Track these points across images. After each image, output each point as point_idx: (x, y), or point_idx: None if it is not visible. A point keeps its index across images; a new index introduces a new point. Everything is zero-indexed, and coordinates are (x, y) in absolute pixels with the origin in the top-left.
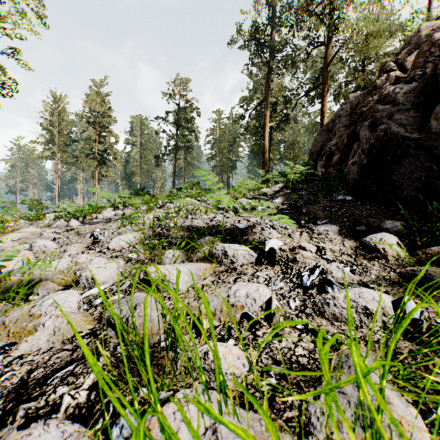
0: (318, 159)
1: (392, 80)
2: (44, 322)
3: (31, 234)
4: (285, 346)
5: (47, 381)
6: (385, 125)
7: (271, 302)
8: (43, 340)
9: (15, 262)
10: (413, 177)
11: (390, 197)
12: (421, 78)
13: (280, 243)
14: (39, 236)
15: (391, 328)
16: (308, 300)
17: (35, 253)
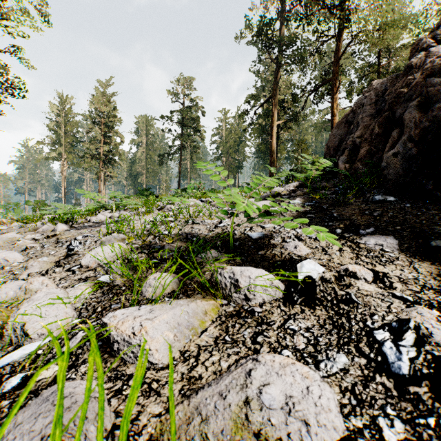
0: (337, 154)
1: (433, 56)
2: None
3: (9, 241)
4: None
5: None
6: None
7: None
8: None
9: None
10: None
11: None
12: None
13: (321, 268)
14: (14, 244)
15: None
16: (421, 420)
17: None
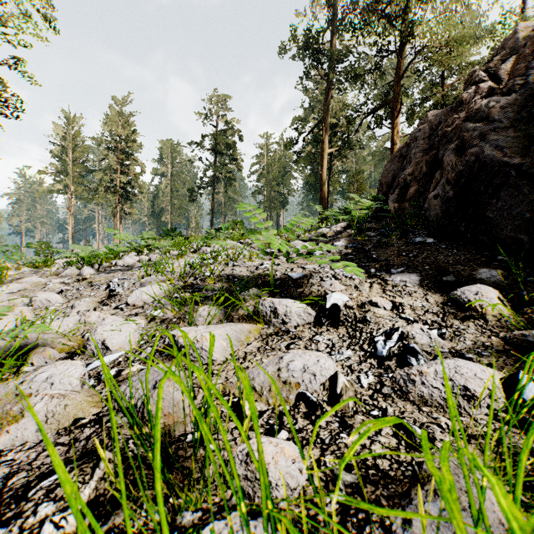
0: (389, 192)
1: (482, 93)
2: (34, 405)
3: (34, 285)
4: None
5: (28, 494)
6: (476, 148)
7: (337, 379)
8: (31, 430)
9: (7, 322)
10: (514, 213)
11: (484, 239)
12: (522, 89)
13: (346, 298)
14: (43, 288)
15: (506, 419)
16: (385, 375)
17: (36, 309)
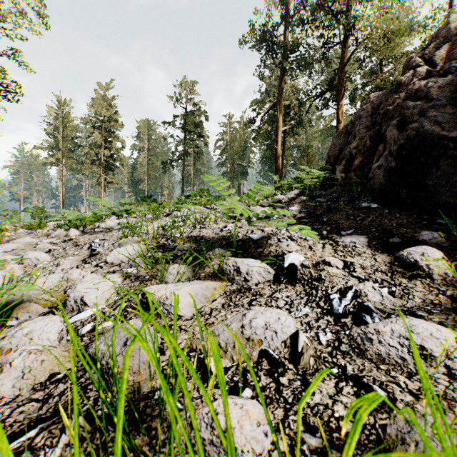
0: (336, 163)
1: (419, 76)
2: (12, 361)
3: (27, 245)
4: (320, 401)
5: None
6: (416, 123)
7: (298, 337)
8: (8, 386)
9: None
10: (452, 181)
11: (424, 204)
12: None
13: (302, 258)
14: (34, 247)
15: None
16: (342, 332)
17: (26, 267)
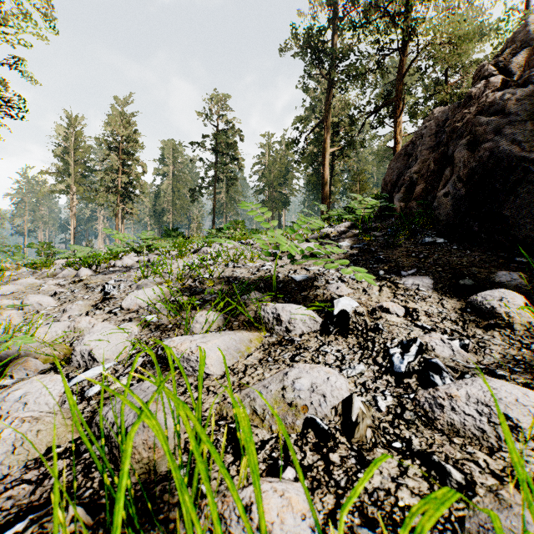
0: (394, 190)
1: (493, 87)
2: (1, 431)
3: (29, 287)
4: (380, 485)
5: None
6: (490, 143)
7: (352, 403)
8: None
9: None
10: (533, 212)
11: (500, 239)
12: None
13: (355, 304)
14: (37, 290)
15: None
16: (405, 395)
17: (26, 313)
